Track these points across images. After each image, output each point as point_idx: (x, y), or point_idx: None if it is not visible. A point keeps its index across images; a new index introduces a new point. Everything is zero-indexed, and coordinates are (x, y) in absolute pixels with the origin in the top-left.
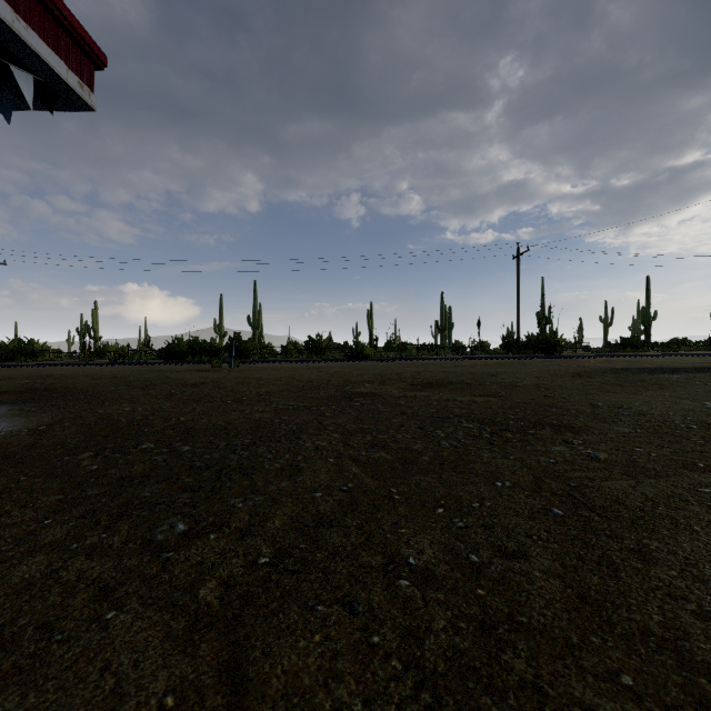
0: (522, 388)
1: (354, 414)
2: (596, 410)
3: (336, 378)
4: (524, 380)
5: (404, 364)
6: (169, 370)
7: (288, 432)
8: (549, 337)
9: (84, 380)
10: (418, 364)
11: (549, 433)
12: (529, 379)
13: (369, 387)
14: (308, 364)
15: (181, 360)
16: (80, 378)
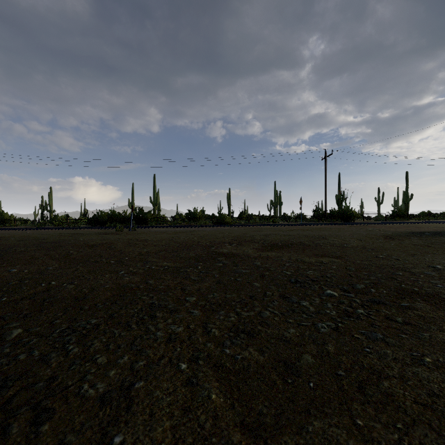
0: (352, 248)
1: (217, 277)
2: (443, 274)
3: (204, 240)
4: (350, 242)
5: (253, 229)
6: (84, 233)
7: (144, 307)
8: (346, 210)
9: (12, 241)
10: (263, 229)
11: (429, 308)
12: (353, 241)
13: (229, 247)
14: (186, 229)
15: (103, 225)
16: (11, 239)
